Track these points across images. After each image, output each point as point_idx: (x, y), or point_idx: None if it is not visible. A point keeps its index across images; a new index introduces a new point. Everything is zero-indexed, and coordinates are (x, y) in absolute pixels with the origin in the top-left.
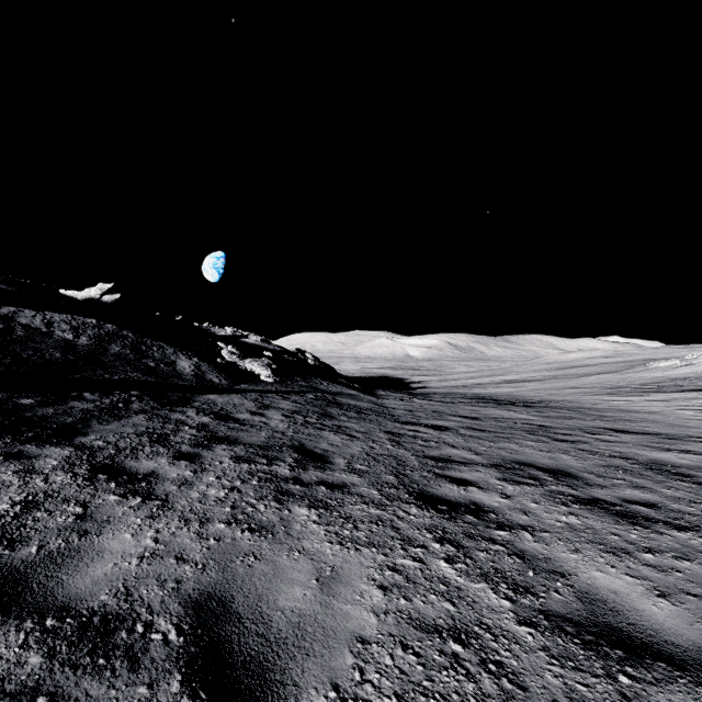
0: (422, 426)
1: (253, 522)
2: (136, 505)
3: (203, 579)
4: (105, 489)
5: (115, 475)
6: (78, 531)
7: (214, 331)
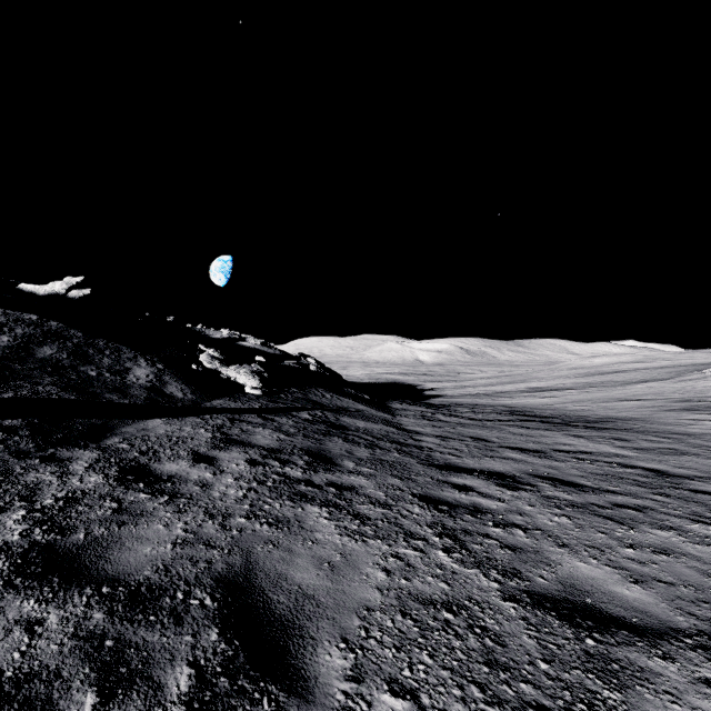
0: (475, 474)
1: None
2: None
3: None
4: None
5: None
6: None
7: (208, 334)
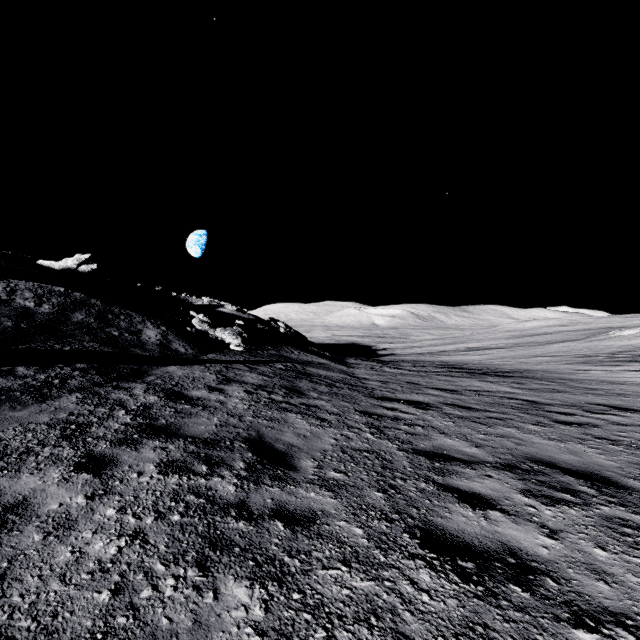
0: (401, 402)
1: (139, 638)
2: None
3: None
4: None
5: None
6: None
7: (191, 301)
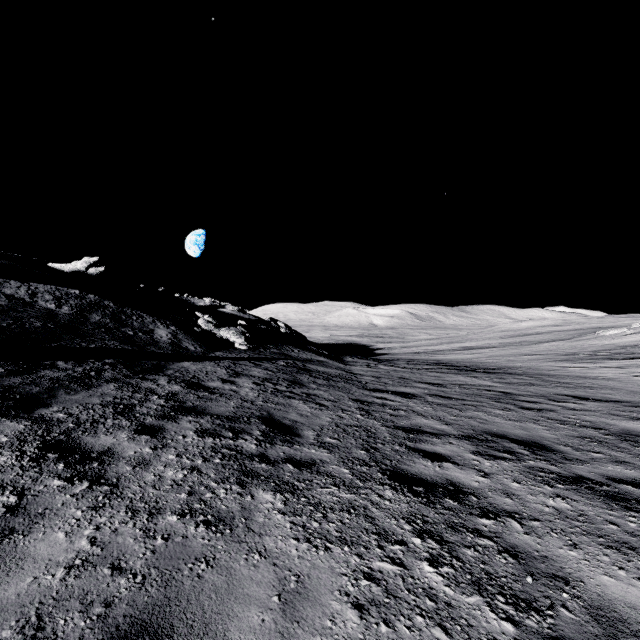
0: (390, 393)
1: (210, 513)
2: (81, 491)
3: (139, 599)
4: (51, 472)
5: (67, 454)
6: (3, 529)
7: (193, 302)
